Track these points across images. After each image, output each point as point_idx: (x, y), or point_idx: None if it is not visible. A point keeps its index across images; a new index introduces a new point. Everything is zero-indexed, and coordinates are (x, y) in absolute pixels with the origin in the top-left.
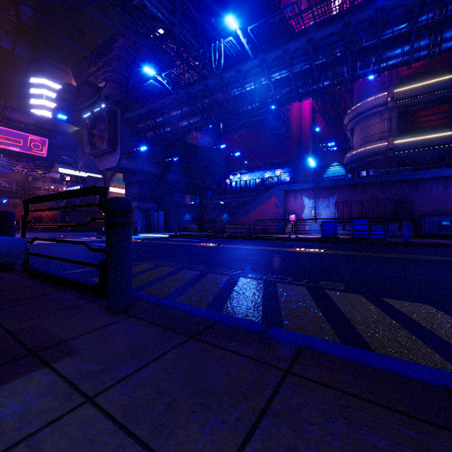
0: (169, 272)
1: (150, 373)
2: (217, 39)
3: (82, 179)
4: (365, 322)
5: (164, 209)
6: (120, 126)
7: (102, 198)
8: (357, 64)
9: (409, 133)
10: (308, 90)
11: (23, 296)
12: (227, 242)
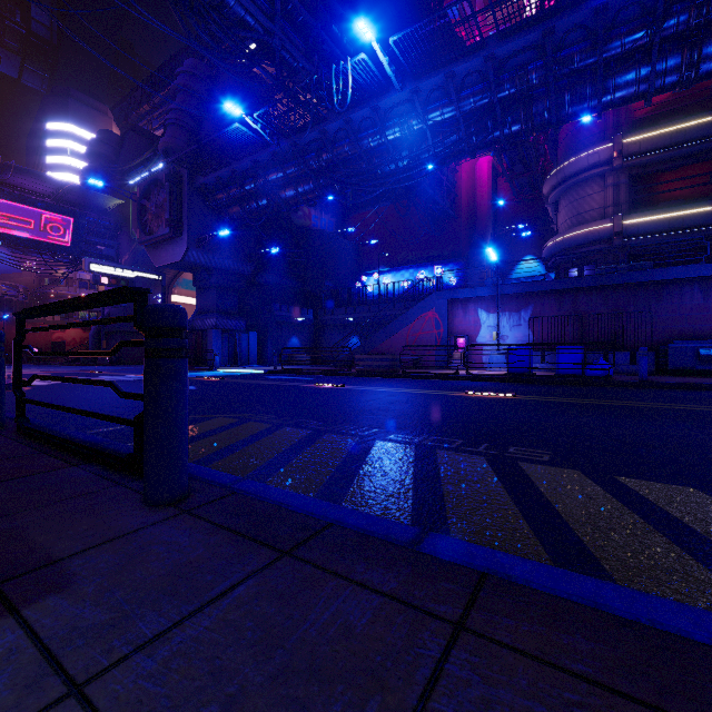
0: (261, 432)
1: (202, 629)
2: (342, 58)
3: (128, 281)
4: (590, 520)
5: (258, 329)
6: (187, 198)
7: (138, 308)
8: (564, 97)
9: (648, 208)
10: (487, 138)
11: (5, 475)
12: (356, 382)
